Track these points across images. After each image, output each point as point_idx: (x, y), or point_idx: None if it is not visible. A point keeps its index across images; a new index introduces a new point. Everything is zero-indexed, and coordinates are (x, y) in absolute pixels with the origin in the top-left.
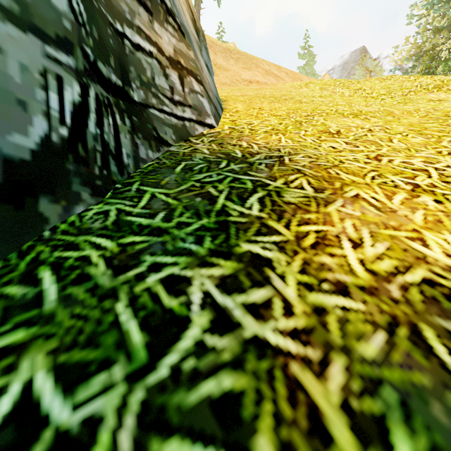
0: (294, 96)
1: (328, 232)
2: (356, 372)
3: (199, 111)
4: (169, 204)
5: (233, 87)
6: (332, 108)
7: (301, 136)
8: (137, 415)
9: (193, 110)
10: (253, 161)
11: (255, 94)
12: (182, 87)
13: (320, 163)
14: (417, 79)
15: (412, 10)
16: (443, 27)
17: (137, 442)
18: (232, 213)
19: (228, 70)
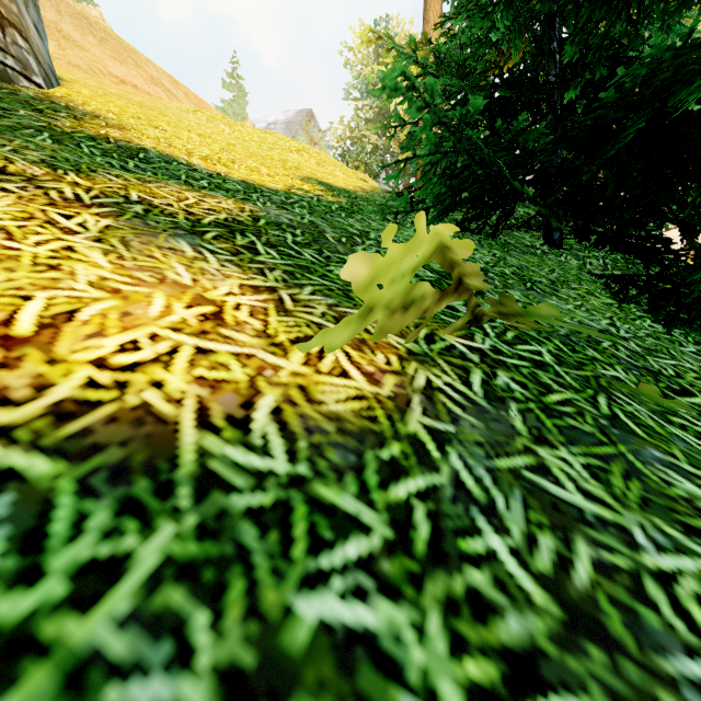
0: (168, 112)
1: (99, 129)
2: (80, 132)
3: (25, 66)
4: (1, 97)
5: (92, 77)
6: (189, 128)
7: (129, 120)
8: (2, 112)
9: (17, 61)
10: (74, 110)
11: (118, 93)
12: (3, 35)
13: (125, 126)
14: (291, 141)
15: (349, 88)
16: (373, 120)
17: (3, 113)
18: (47, 111)
19: (85, 50)
